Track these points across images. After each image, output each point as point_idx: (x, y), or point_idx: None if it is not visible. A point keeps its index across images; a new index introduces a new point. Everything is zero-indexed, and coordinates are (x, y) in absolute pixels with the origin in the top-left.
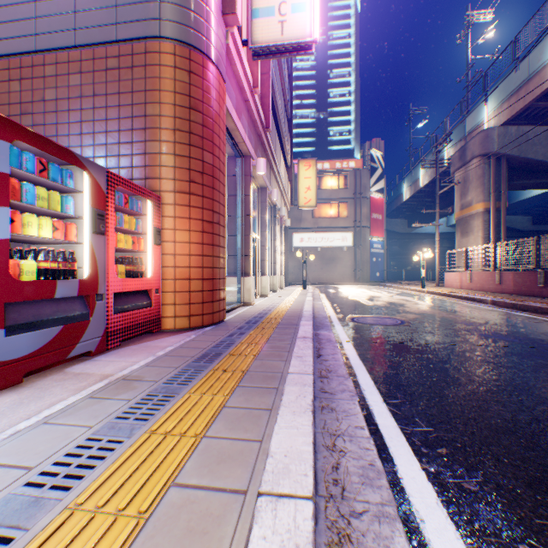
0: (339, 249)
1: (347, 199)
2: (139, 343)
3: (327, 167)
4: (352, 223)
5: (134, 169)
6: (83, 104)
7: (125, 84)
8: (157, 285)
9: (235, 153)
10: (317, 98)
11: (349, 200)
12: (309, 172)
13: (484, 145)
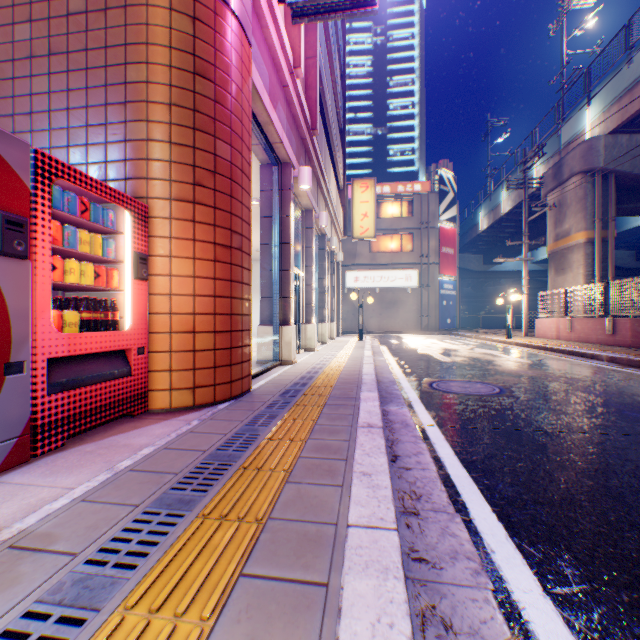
0: (402, 290)
1: (411, 230)
2: (101, 439)
3: (387, 191)
4: (417, 258)
5: (108, 164)
6: (34, 67)
7: (95, 35)
8: (142, 342)
9: (270, 160)
10: (374, 111)
11: (414, 231)
12: (366, 195)
13: (586, 158)
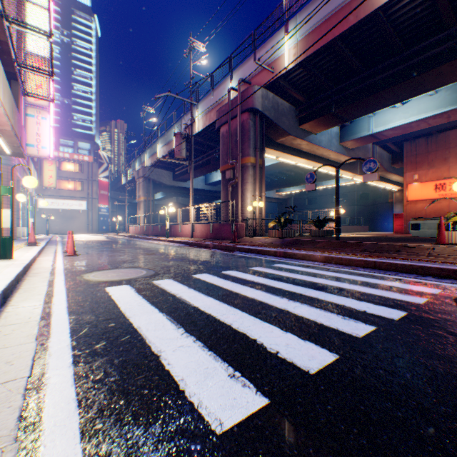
0: (78, 211)
1: (83, 180)
2: None
3: (68, 156)
4: (87, 195)
5: None
6: None
7: None
8: None
9: None
10: (62, 86)
11: (85, 181)
12: (52, 167)
13: (144, 173)
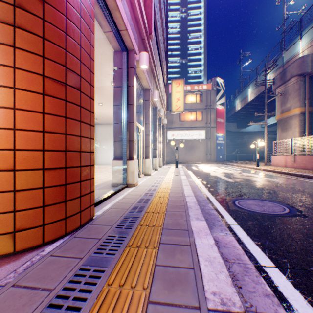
0: (196, 141)
1: (201, 109)
2: None
3: (189, 89)
4: (205, 124)
5: None
6: None
7: None
8: None
9: (120, 47)
10: (181, 51)
11: (203, 110)
12: (179, 88)
13: (301, 67)
